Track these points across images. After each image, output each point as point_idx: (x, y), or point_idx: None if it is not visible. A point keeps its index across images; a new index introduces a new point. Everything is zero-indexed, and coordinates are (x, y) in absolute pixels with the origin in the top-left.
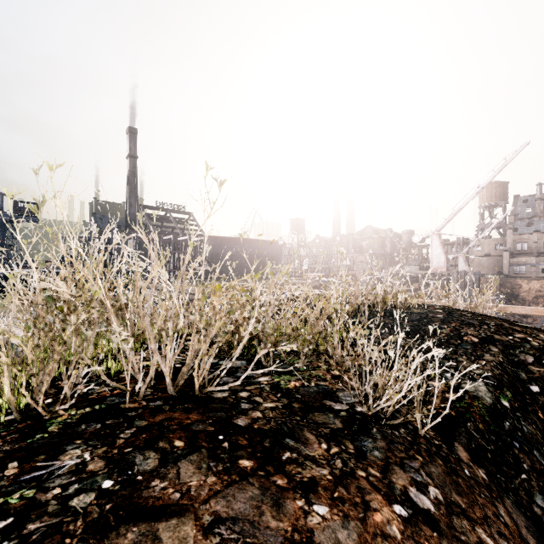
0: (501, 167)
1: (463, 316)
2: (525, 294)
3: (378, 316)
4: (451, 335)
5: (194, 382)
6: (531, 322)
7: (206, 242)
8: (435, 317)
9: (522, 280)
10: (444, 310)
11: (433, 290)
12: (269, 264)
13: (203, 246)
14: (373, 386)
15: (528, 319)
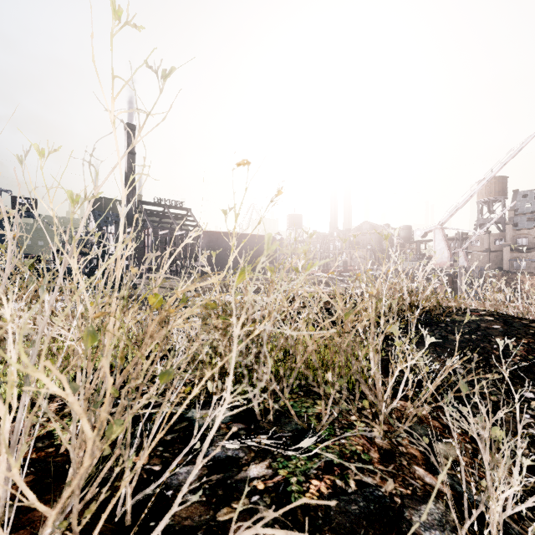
0: (508, 158)
1: (529, 327)
2: (527, 290)
3: (410, 325)
4: (531, 358)
5: (107, 503)
6: (534, 319)
7: (203, 237)
8: (492, 328)
9: (524, 276)
10: (496, 317)
11: (439, 286)
12: (268, 242)
13: (200, 241)
14: (451, 468)
15: (531, 315)
